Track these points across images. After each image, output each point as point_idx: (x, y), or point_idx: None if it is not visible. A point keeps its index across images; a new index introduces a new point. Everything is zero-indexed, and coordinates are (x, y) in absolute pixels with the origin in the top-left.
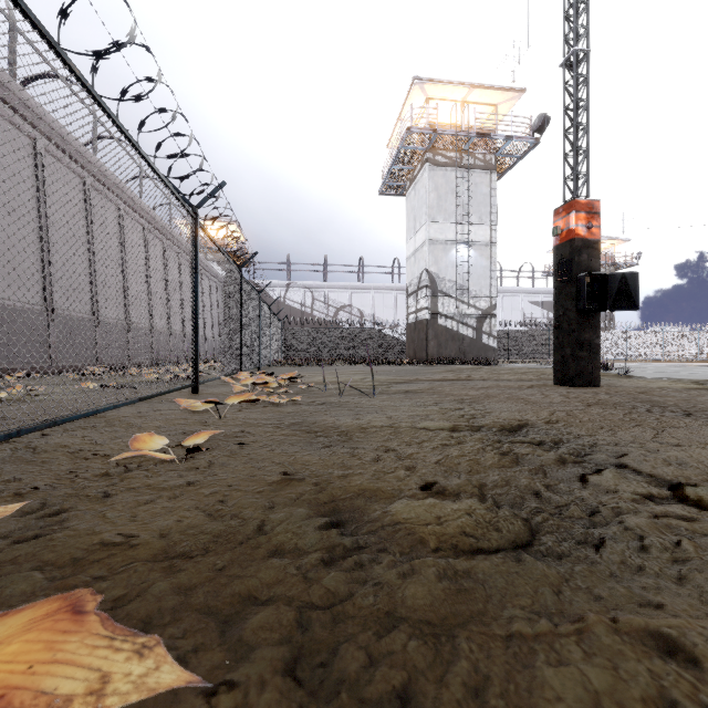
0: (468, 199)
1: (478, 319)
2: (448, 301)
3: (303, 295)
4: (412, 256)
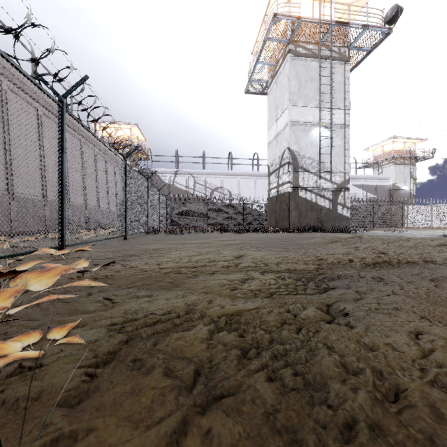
0: (330, 79)
1: (334, 192)
2: (308, 176)
3: (187, 180)
4: (273, 140)
